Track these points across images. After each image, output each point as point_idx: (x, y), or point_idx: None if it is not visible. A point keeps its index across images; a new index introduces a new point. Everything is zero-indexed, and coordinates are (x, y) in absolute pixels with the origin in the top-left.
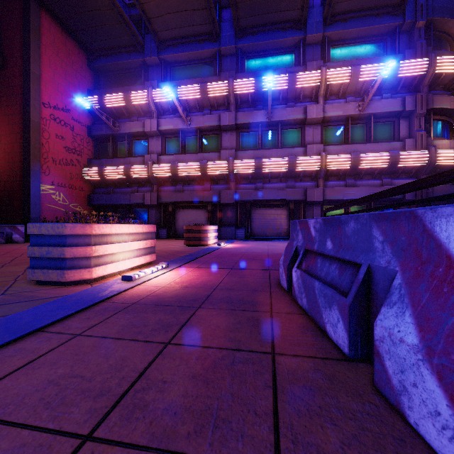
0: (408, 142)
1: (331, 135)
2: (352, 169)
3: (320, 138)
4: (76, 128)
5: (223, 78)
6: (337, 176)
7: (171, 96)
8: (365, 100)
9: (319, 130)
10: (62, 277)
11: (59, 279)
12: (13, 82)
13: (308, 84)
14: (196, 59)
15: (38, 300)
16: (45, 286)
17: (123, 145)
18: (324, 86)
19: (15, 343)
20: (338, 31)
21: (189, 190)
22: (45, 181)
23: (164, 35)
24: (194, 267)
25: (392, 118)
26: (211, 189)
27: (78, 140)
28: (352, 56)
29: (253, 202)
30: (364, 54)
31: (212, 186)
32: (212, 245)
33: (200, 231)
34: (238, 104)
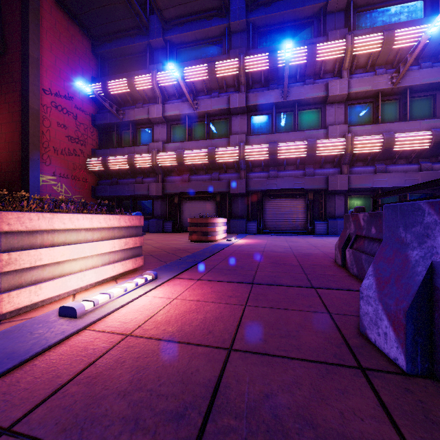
0: None
1: (357, 114)
2: (383, 152)
3: (344, 118)
4: (80, 117)
5: (232, 56)
6: (364, 162)
7: (175, 75)
8: (401, 70)
9: (343, 109)
10: None
11: None
12: (13, 68)
13: (330, 56)
14: (203, 38)
15: None
16: None
17: (127, 134)
18: (350, 57)
19: None
20: None
21: (195, 180)
22: (46, 172)
23: (170, 14)
24: (194, 280)
25: (432, 91)
26: (219, 178)
27: (81, 129)
28: (382, 22)
29: (266, 192)
30: (397, 19)
31: (221, 176)
32: (221, 241)
33: (207, 224)
34: (249, 84)
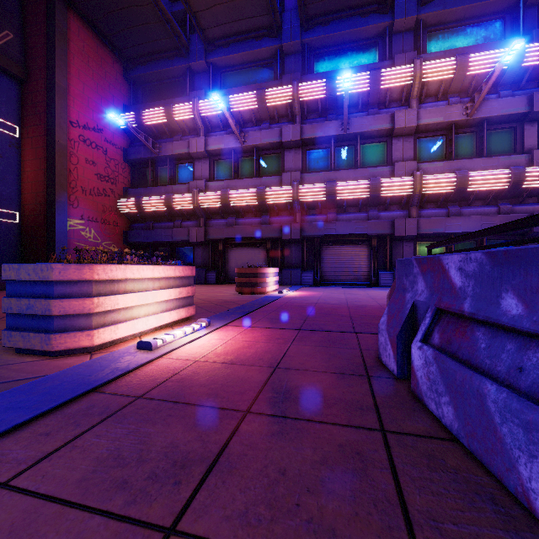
0: (537, 155)
1: (427, 149)
2: (457, 192)
3: (413, 154)
4: (110, 152)
5: (285, 82)
6: (435, 203)
7: (220, 106)
8: (476, 100)
9: (411, 143)
10: (47, 344)
11: (44, 347)
12: (36, 98)
13: (396, 83)
14: (251, 61)
15: None
16: (25, 357)
17: (164, 171)
18: (418, 84)
19: None
20: (438, 11)
21: (243, 224)
22: (73, 215)
23: (213, 33)
24: (245, 327)
25: (513, 123)
26: (270, 221)
27: (112, 165)
28: (456, 44)
29: (324, 238)
30: (474, 41)
31: (272, 219)
32: (272, 293)
33: (256, 275)
34: (305, 114)
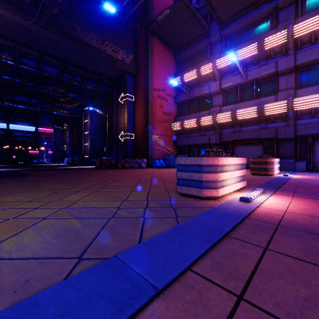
0: None
1: None
2: None
3: None
4: (168, 100)
5: (280, 29)
6: None
7: (233, 59)
8: None
9: None
10: (200, 193)
11: (198, 195)
12: (140, 82)
13: None
14: (251, 23)
15: (196, 208)
16: (189, 198)
17: (194, 105)
18: None
19: (221, 243)
20: None
21: (245, 130)
22: (154, 133)
23: (225, 17)
24: (290, 196)
25: None
26: (266, 127)
27: (169, 106)
28: None
29: (316, 135)
30: None
31: (268, 125)
32: (277, 175)
33: (266, 163)
34: (298, 46)
